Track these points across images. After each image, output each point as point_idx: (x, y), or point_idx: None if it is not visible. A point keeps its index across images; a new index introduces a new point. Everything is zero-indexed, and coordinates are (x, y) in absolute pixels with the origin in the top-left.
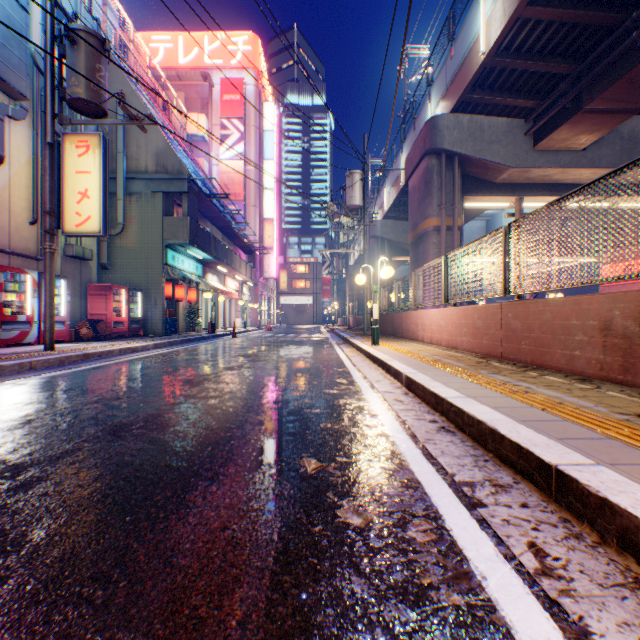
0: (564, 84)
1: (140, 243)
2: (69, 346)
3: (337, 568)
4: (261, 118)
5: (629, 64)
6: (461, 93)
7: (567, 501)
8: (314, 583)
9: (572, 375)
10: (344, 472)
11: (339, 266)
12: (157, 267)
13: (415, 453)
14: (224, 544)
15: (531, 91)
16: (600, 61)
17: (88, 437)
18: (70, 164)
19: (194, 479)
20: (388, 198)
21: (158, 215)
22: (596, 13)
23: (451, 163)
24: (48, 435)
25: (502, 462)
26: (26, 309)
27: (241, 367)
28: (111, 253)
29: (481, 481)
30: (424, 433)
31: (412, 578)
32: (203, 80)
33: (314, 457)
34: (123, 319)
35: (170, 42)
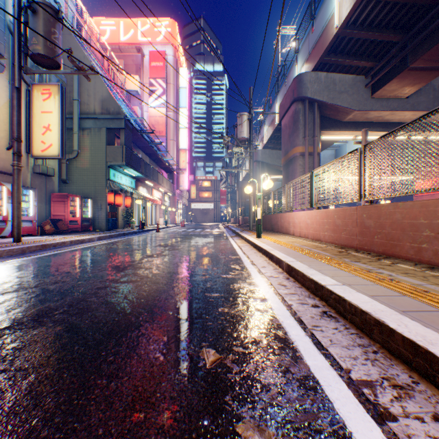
0: (395, 49)
1: (90, 164)
2: (34, 238)
3: None
4: (178, 79)
5: None
6: (320, 56)
7: None
8: None
9: (420, 263)
10: (241, 367)
11: (232, 182)
12: (102, 181)
13: (306, 342)
14: None
15: (370, 55)
16: (422, 32)
17: (12, 323)
18: (37, 106)
19: (93, 377)
20: (266, 134)
21: (103, 144)
22: None
23: (312, 107)
24: None
25: (392, 355)
26: (2, 211)
27: (159, 255)
28: (69, 171)
29: (379, 380)
30: (310, 319)
31: None
32: (137, 52)
33: (213, 347)
34: (77, 219)
35: (114, 25)
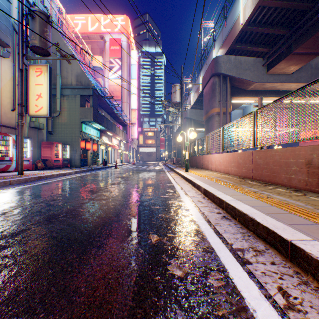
0: (282, 40)
1: (68, 120)
2: (31, 173)
3: (168, 304)
4: (129, 58)
5: (316, 29)
6: (230, 45)
7: (297, 261)
8: (155, 314)
9: (290, 188)
10: (172, 242)
11: (169, 132)
12: (77, 133)
13: (210, 231)
14: (103, 288)
15: (266, 44)
16: (301, 28)
17: (34, 222)
18: (32, 80)
19: (89, 247)
20: (193, 98)
21: (77, 106)
22: (299, 3)
23: (225, 80)
24: (13, 221)
25: (258, 237)
26: (9, 154)
27: (118, 183)
28: (53, 125)
29: (247, 248)
30: (214, 220)
31: (212, 311)
32: (100, 39)
33: (155, 234)
34: (59, 159)
35: (84, 20)
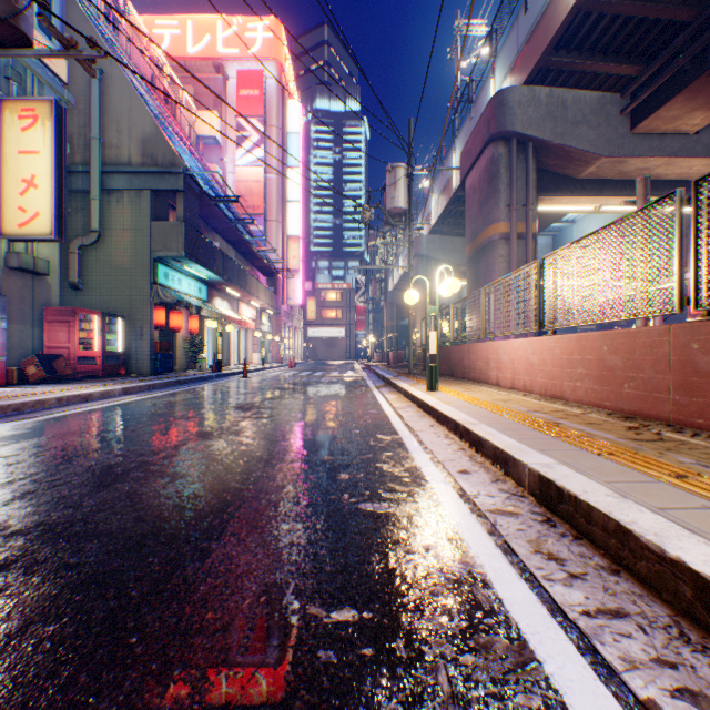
0: (683, 37)
1: (121, 256)
2: None
3: None
4: (284, 118)
5: None
6: (541, 54)
7: None
8: None
9: None
10: None
11: (376, 291)
12: (143, 287)
13: None
14: None
15: (633, 52)
16: None
17: None
18: (10, 141)
19: None
20: (436, 208)
21: (145, 220)
22: None
23: (523, 152)
24: None
25: None
26: None
27: (224, 432)
28: (84, 269)
29: None
30: None
31: None
32: (216, 72)
33: None
34: (94, 354)
35: (177, 28)
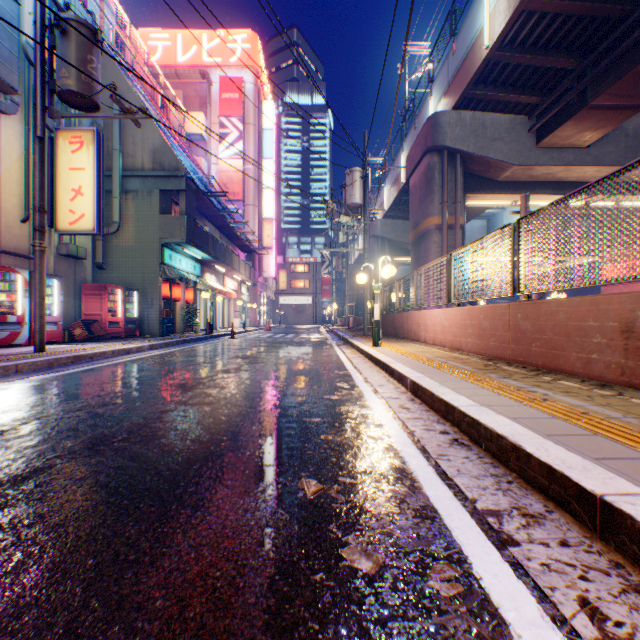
0: (569, 79)
1: (136, 242)
2: (61, 347)
3: (344, 638)
4: (260, 117)
5: (637, 58)
6: (463, 89)
7: (618, 540)
8: None
9: (589, 380)
10: (348, 497)
11: (339, 266)
12: (154, 266)
13: (428, 472)
14: (203, 601)
15: (535, 87)
16: (606, 55)
17: (63, 452)
18: (63, 160)
19: (175, 507)
20: (388, 197)
21: (155, 213)
22: (603, 5)
23: (453, 161)
24: (19, 449)
25: (529, 484)
26: (17, 309)
27: (237, 370)
28: (107, 252)
29: (508, 509)
30: (436, 447)
31: None
32: (202, 78)
33: (314, 477)
34: (118, 319)
35: (168, 40)
